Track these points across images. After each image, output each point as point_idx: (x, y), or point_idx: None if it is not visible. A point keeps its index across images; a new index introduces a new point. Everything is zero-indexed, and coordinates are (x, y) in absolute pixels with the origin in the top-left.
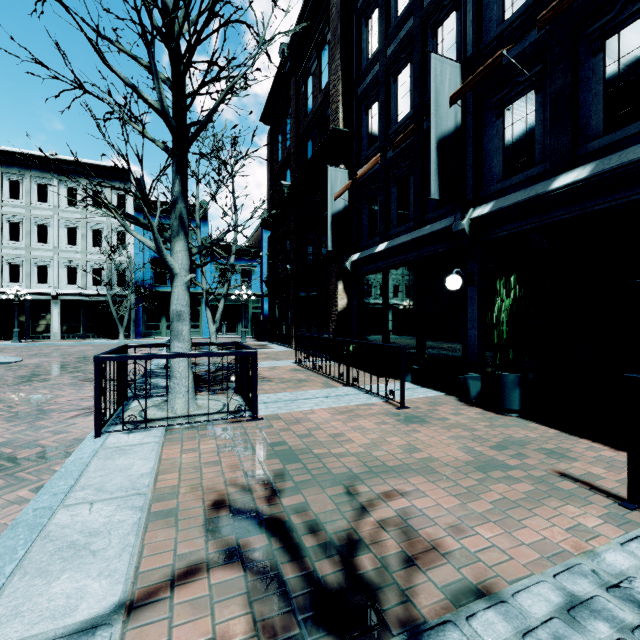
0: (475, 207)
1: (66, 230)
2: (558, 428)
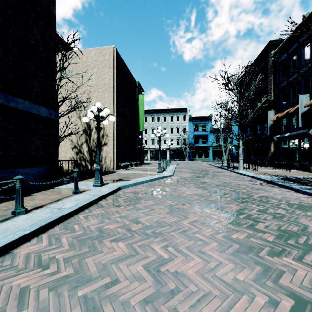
0: None
1: (170, 129)
2: None
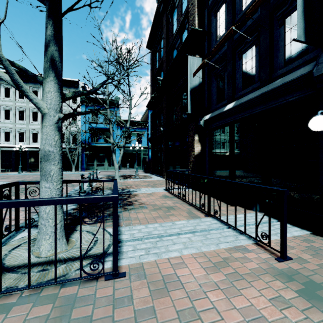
0: None
1: None
2: None
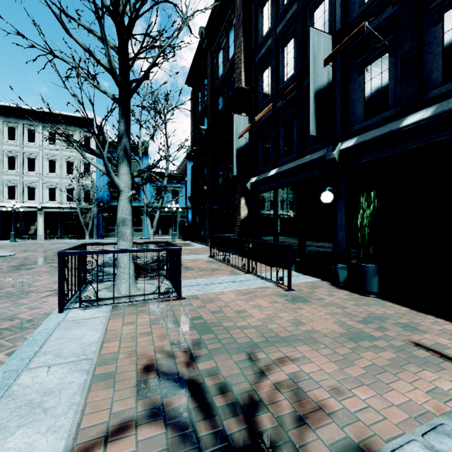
0: (343, 141)
1: (48, 162)
2: (408, 306)
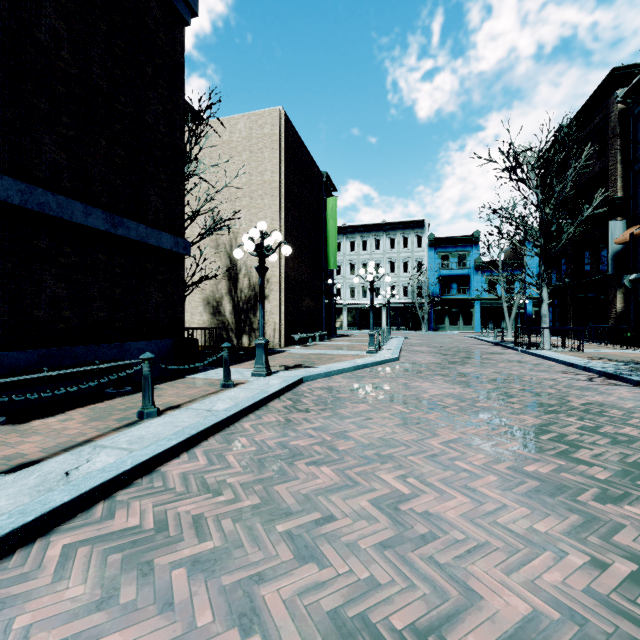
0: None
1: (389, 264)
2: None
